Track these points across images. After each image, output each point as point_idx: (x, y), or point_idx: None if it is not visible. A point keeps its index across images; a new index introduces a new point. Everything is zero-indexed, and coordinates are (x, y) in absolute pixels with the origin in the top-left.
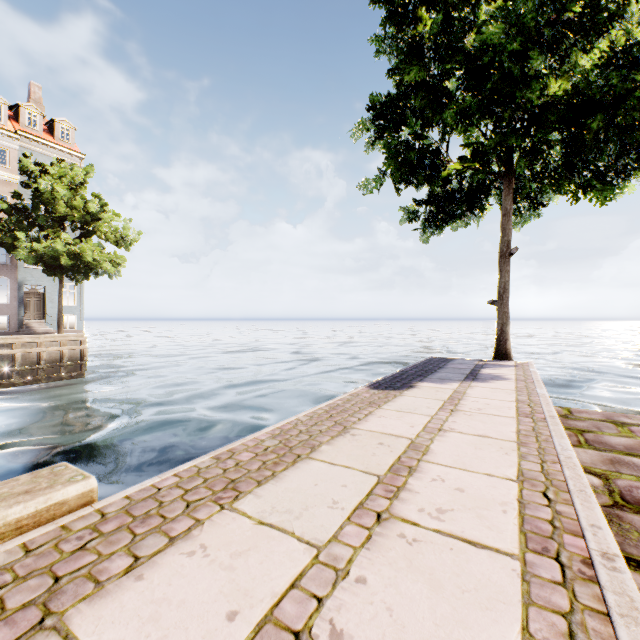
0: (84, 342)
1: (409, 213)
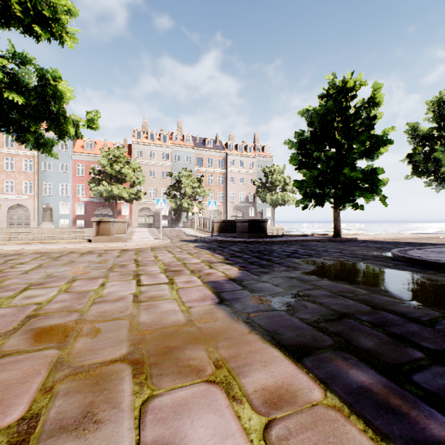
0: (283, 230)
1: (427, 183)
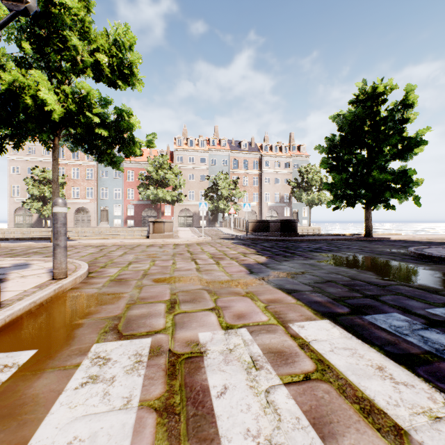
0: (319, 230)
1: None
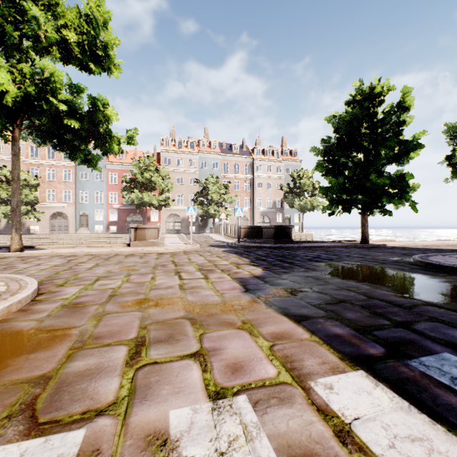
0: (312, 236)
1: None
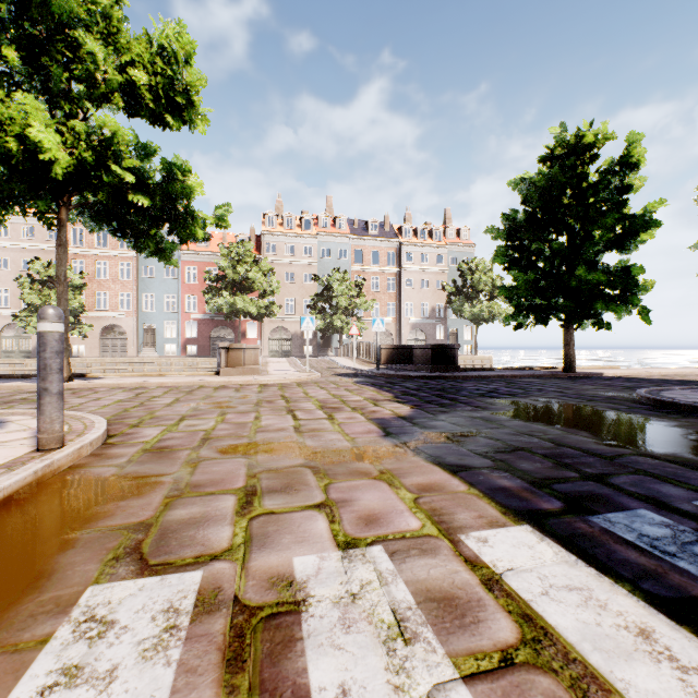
0: (491, 361)
1: None
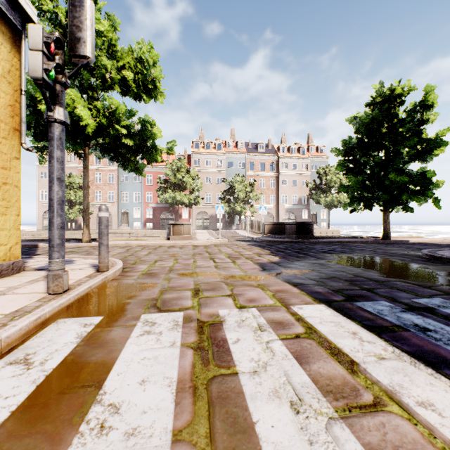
0: (339, 233)
1: None
